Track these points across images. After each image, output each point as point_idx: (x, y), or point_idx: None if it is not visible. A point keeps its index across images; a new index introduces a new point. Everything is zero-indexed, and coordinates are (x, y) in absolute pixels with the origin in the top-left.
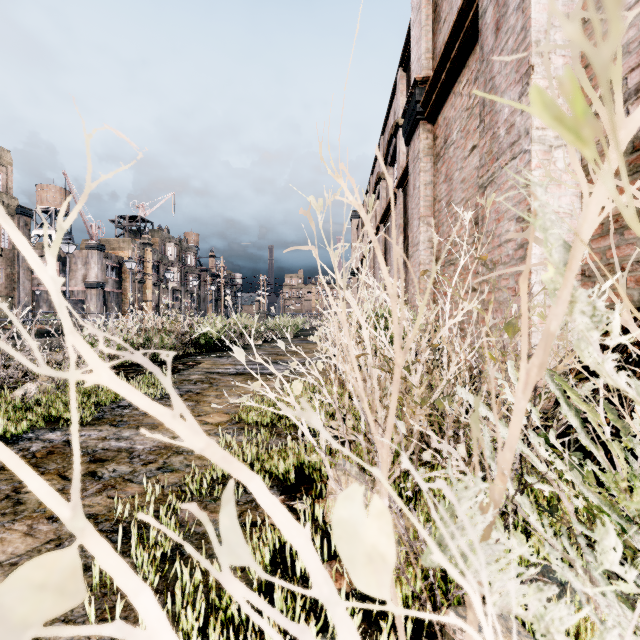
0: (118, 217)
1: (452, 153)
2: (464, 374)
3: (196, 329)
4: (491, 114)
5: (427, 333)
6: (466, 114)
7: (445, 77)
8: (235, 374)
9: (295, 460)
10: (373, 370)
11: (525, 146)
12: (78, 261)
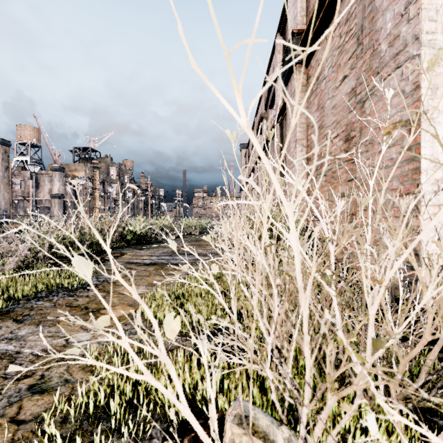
0: (75, 148)
1: (324, 86)
2: (442, 300)
3: (124, 228)
4: (371, 34)
5: (399, 234)
6: (337, 52)
7: (318, 24)
8: (149, 264)
9: (185, 383)
10: (302, 299)
11: (413, 52)
12: (45, 179)
